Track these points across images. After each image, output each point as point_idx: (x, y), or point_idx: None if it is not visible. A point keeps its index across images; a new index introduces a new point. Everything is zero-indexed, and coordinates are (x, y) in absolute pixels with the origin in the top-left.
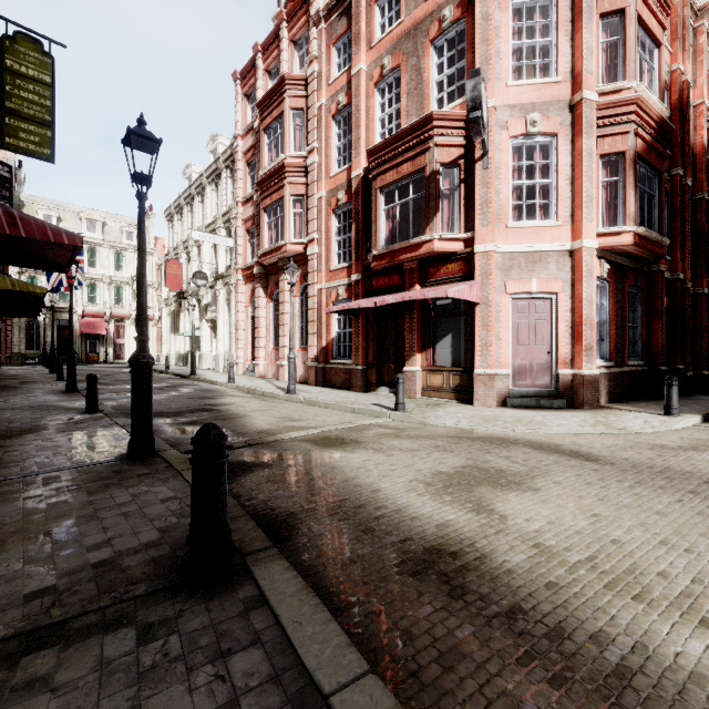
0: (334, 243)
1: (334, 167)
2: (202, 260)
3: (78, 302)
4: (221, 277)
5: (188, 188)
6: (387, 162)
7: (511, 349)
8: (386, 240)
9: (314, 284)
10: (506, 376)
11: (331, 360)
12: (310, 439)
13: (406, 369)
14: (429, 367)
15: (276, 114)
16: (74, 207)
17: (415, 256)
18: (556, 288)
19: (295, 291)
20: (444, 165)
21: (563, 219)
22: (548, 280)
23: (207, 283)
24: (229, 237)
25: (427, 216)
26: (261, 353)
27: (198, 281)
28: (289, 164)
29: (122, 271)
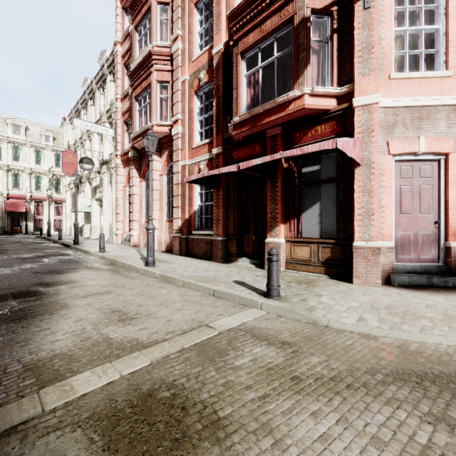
0: (196, 122)
1: (196, 52)
2: (92, 151)
3: (3, 187)
4: (105, 163)
5: (83, 95)
6: (249, 23)
7: (393, 218)
8: (247, 108)
9: (178, 161)
10: (390, 249)
11: (193, 231)
12: (110, 408)
13: (268, 240)
14: (294, 238)
15: (145, 10)
16: (2, 115)
17: (281, 117)
18: (447, 148)
19: (162, 170)
20: (315, 13)
21: (454, 69)
22: (438, 139)
23: (93, 167)
24: (110, 127)
25: (295, 70)
26: (135, 226)
27: (85, 166)
28: (155, 52)
29: (41, 165)
